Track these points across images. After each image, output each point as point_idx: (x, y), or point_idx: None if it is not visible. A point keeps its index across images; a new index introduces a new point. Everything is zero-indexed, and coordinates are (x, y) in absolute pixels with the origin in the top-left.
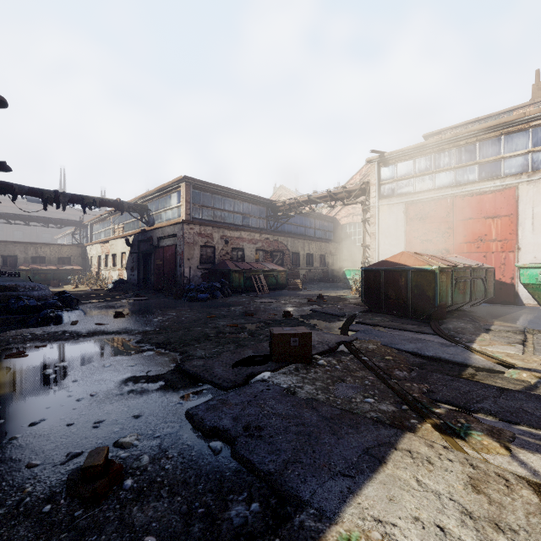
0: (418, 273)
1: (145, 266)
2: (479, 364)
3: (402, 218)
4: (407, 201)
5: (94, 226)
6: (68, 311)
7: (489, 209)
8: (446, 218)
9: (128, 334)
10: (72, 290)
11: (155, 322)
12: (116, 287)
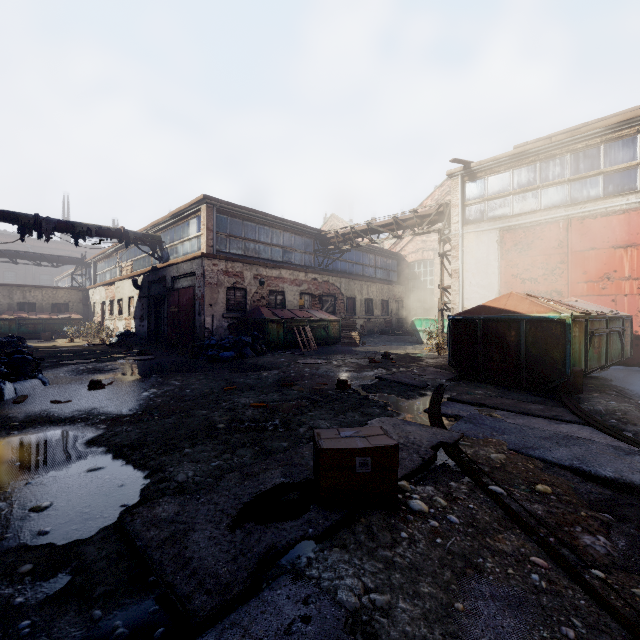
0: (536, 324)
1: (157, 315)
2: None
3: (496, 250)
4: (501, 227)
5: (98, 264)
6: (19, 380)
7: (619, 235)
8: (558, 249)
9: (85, 423)
10: (63, 345)
11: (143, 398)
12: (119, 342)
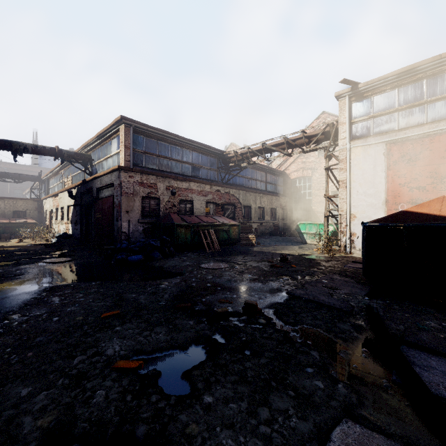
0: None
1: (88, 220)
2: None
3: (382, 161)
4: (388, 140)
5: (50, 180)
6: None
7: None
8: None
9: None
10: (10, 245)
11: None
12: (55, 243)
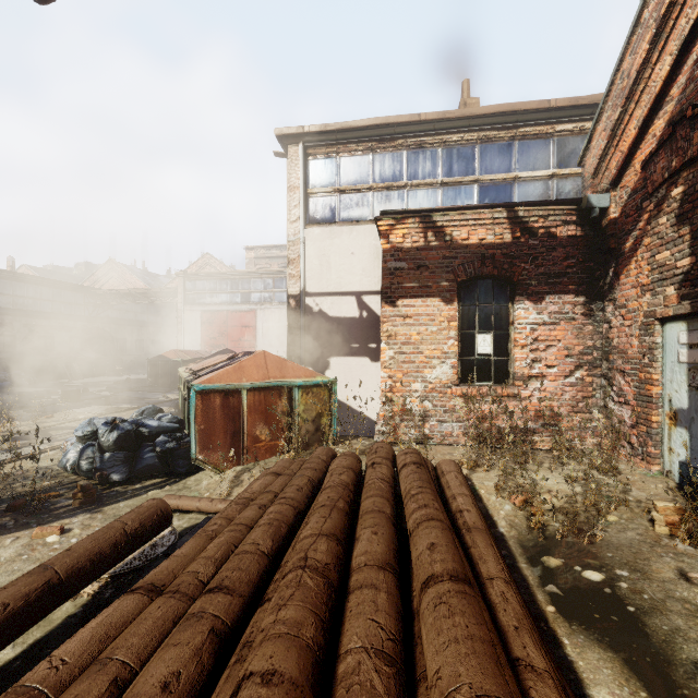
0: (174, 363)
1: None
2: (157, 398)
3: (200, 321)
4: (202, 309)
5: None
6: None
7: (244, 321)
8: (224, 324)
9: None
10: None
11: None
12: None
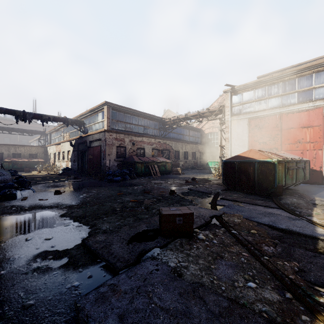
0: (262, 164)
1: (82, 159)
2: None
3: (246, 128)
4: (249, 117)
5: (52, 134)
6: (22, 190)
7: (304, 121)
8: (276, 128)
9: (57, 208)
10: (36, 174)
11: (81, 198)
12: (63, 173)
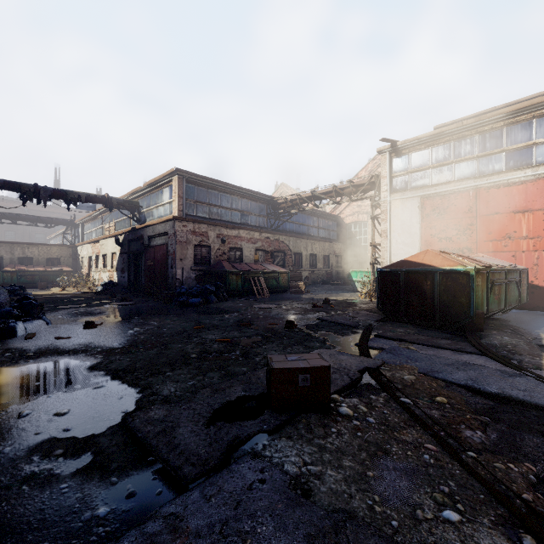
0: (447, 275)
1: (136, 267)
2: None
3: (417, 214)
4: (422, 195)
5: (85, 225)
6: (28, 321)
7: (518, 202)
8: (468, 213)
9: (86, 354)
10: (57, 293)
11: (129, 335)
12: (104, 290)
